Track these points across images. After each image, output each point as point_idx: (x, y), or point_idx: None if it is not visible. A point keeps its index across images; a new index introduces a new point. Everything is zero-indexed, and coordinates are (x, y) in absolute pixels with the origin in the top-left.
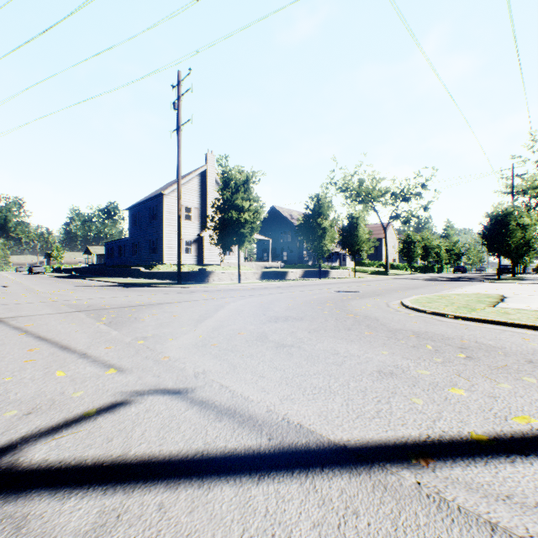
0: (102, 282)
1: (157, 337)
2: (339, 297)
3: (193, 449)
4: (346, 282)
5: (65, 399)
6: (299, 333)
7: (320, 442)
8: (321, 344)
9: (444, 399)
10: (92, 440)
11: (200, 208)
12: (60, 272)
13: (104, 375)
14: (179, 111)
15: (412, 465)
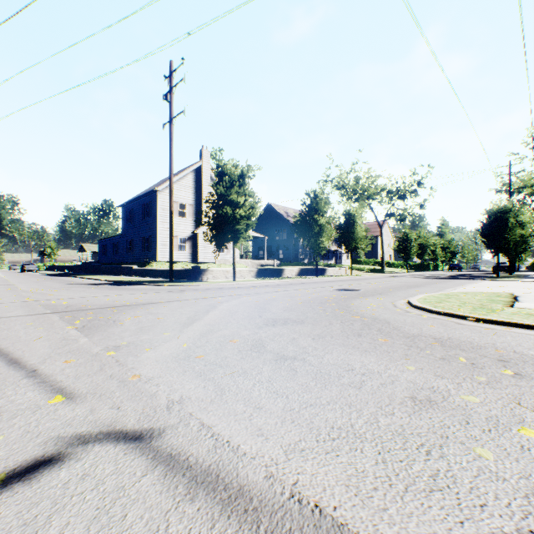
0: (92, 280)
1: (132, 346)
2: (339, 296)
3: None
4: (344, 279)
5: None
6: (302, 340)
7: None
8: (330, 355)
9: (520, 449)
10: None
11: (195, 205)
12: (53, 270)
13: (45, 406)
14: (171, 102)
15: None
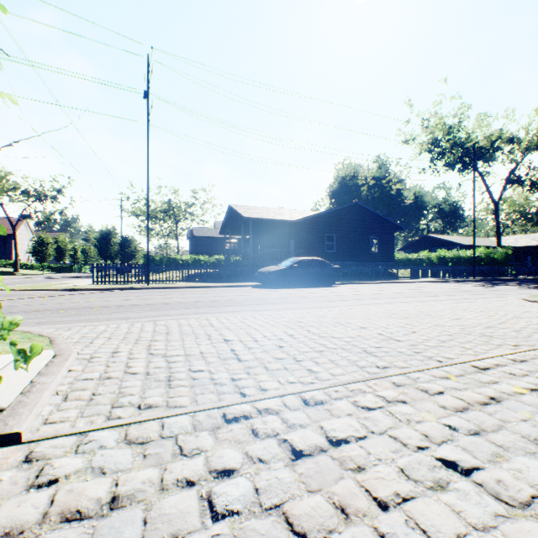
0: None
1: None
2: None
3: None
4: None
5: None
6: None
7: None
8: None
9: None
10: None
11: None
12: None
13: None
14: None
15: None
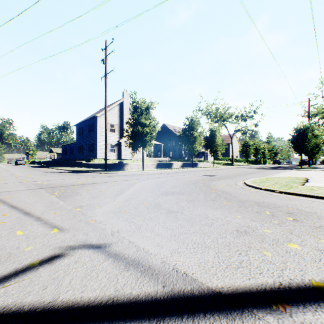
0: (59, 170)
1: (89, 206)
2: (205, 179)
3: (106, 295)
4: (208, 169)
5: (18, 253)
6: (181, 203)
7: (201, 289)
8: (196, 210)
9: (285, 252)
10: (31, 287)
11: (119, 125)
12: (34, 164)
13: (50, 233)
14: (106, 65)
15: (273, 310)
